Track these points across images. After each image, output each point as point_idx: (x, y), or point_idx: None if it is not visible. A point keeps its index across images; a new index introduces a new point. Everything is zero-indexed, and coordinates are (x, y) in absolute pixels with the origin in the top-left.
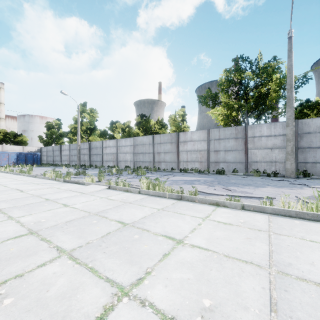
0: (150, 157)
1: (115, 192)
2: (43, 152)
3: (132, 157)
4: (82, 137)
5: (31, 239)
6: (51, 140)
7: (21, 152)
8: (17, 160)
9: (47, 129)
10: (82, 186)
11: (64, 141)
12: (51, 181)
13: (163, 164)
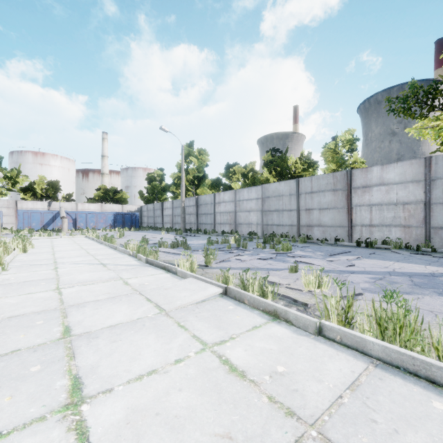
0: (291, 217)
1: (240, 313)
2: (144, 212)
3: (260, 217)
4: (188, 190)
5: None
6: (152, 196)
7: (118, 212)
8: (114, 222)
9: (148, 183)
10: (171, 278)
11: (167, 197)
12: (128, 260)
13: (317, 230)
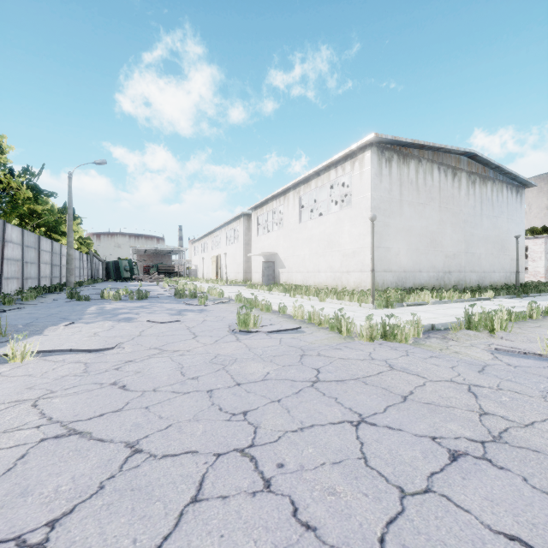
0: None
1: None
2: None
3: None
4: None
5: (233, 288)
6: None
7: None
8: None
9: None
10: None
11: None
12: None
13: None
